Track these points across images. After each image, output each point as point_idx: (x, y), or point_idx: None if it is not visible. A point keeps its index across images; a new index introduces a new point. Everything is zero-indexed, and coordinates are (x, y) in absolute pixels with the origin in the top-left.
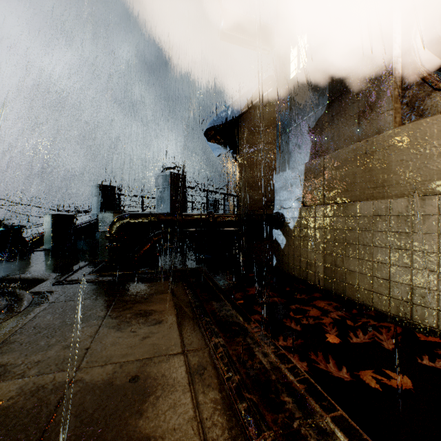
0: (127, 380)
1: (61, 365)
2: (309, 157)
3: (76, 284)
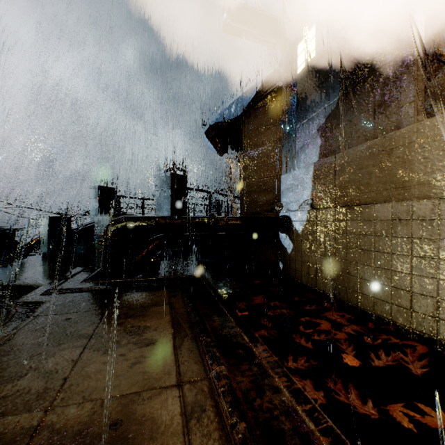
0: (107, 425)
1: (30, 403)
2: (318, 156)
3: (67, 294)
